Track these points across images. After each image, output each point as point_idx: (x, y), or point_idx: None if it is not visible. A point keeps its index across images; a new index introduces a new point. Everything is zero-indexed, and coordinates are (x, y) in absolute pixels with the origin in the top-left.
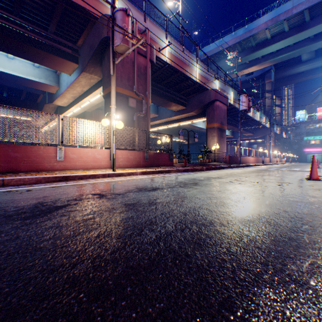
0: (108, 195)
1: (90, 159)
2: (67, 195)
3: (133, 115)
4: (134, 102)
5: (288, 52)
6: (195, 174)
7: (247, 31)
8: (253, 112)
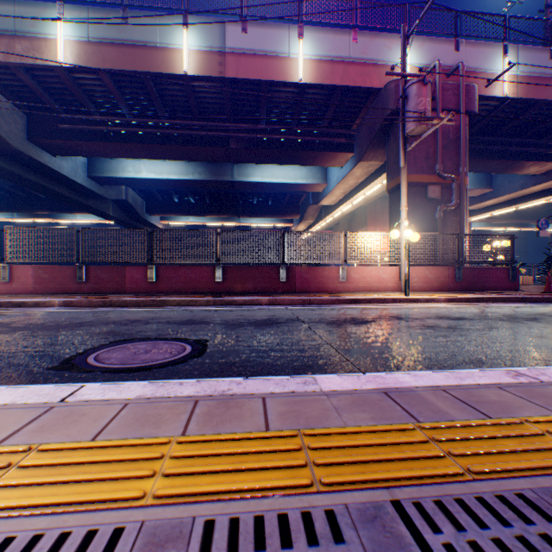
0: (405, 319)
1: (373, 279)
2: (367, 315)
3: (434, 211)
4: (434, 190)
5: None
6: None
7: None
8: None
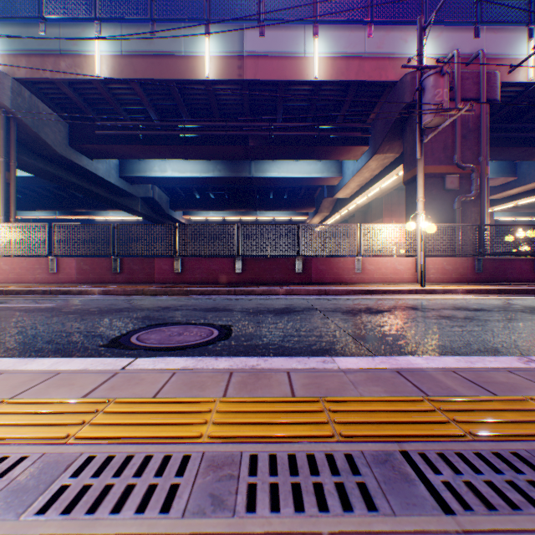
0: (420, 309)
1: (388, 270)
2: (382, 305)
3: (452, 202)
4: (453, 181)
5: None
6: None
7: None
8: None
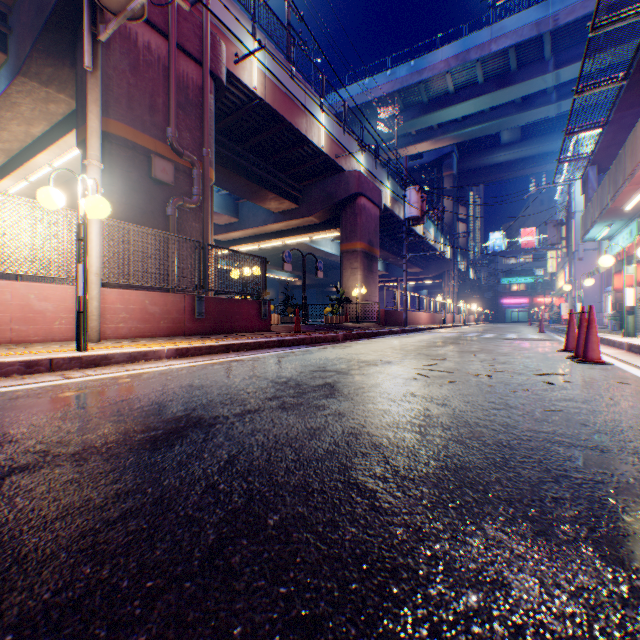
0: None
1: (8, 313)
2: None
3: (167, 204)
4: (168, 169)
5: (482, 123)
6: (324, 353)
7: (414, 72)
8: (424, 227)
